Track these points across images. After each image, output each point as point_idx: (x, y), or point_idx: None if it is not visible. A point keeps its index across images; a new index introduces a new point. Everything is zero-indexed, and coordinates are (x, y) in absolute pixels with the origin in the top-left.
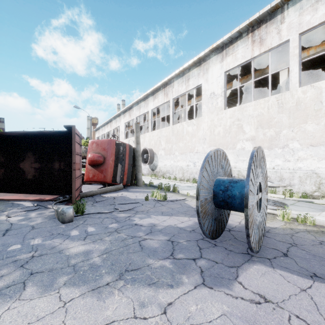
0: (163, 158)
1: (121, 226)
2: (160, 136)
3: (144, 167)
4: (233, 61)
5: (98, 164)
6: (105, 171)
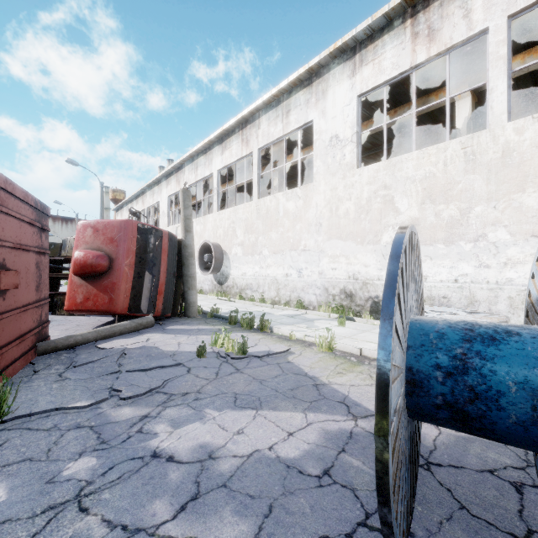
0: (240, 261)
1: (105, 470)
2: (234, 220)
3: (204, 278)
4: (376, 74)
5: (97, 274)
6: (112, 288)
